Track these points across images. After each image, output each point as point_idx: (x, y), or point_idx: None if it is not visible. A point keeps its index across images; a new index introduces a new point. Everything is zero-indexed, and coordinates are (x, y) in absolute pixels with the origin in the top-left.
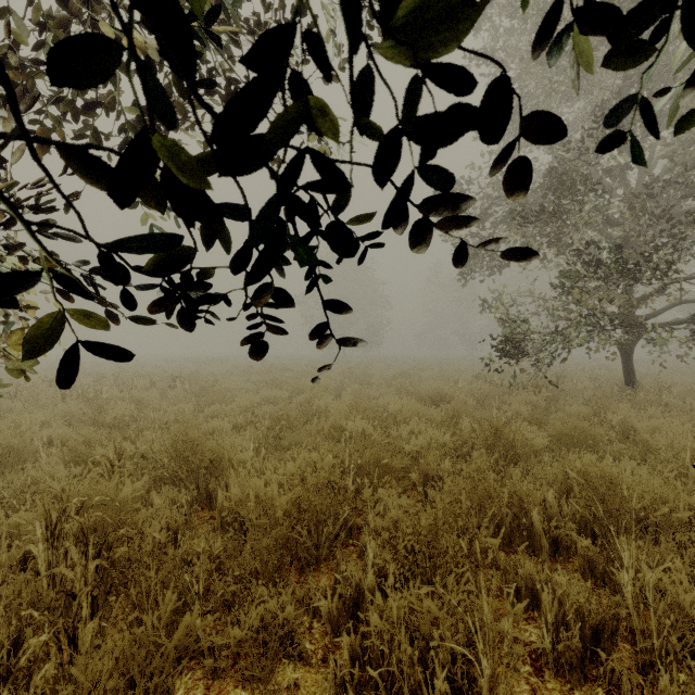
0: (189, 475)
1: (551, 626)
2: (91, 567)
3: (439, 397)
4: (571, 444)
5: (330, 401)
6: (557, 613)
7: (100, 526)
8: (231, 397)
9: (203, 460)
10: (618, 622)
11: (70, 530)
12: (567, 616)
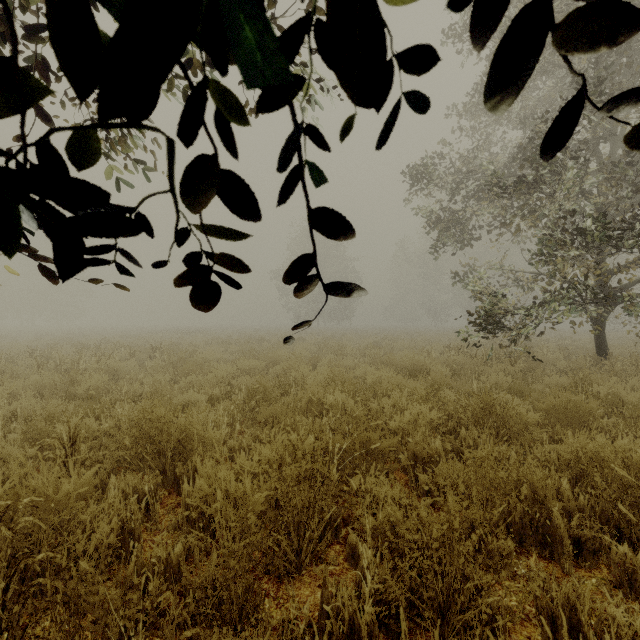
0: (155, 456)
1: None
2: None
3: (415, 368)
4: (564, 419)
5: (307, 372)
6: None
7: (35, 530)
8: (208, 368)
9: (170, 441)
10: None
11: None
12: None
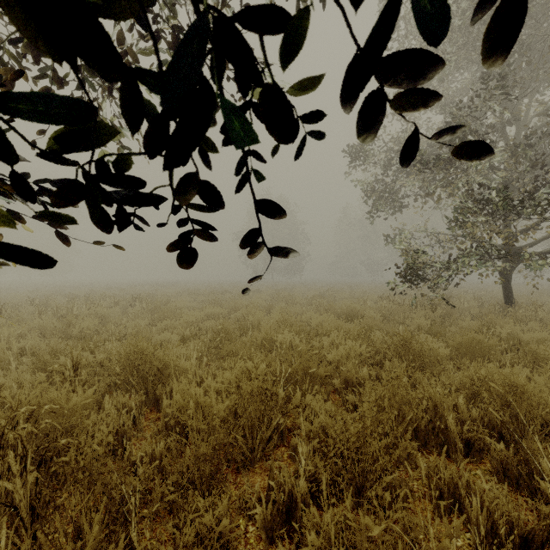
0: (139, 381)
1: (484, 538)
2: (29, 479)
3: (352, 314)
4: (469, 354)
5: (262, 317)
6: (486, 521)
7: (51, 431)
8: (180, 314)
9: (151, 369)
10: (549, 534)
11: (18, 437)
12: (496, 525)
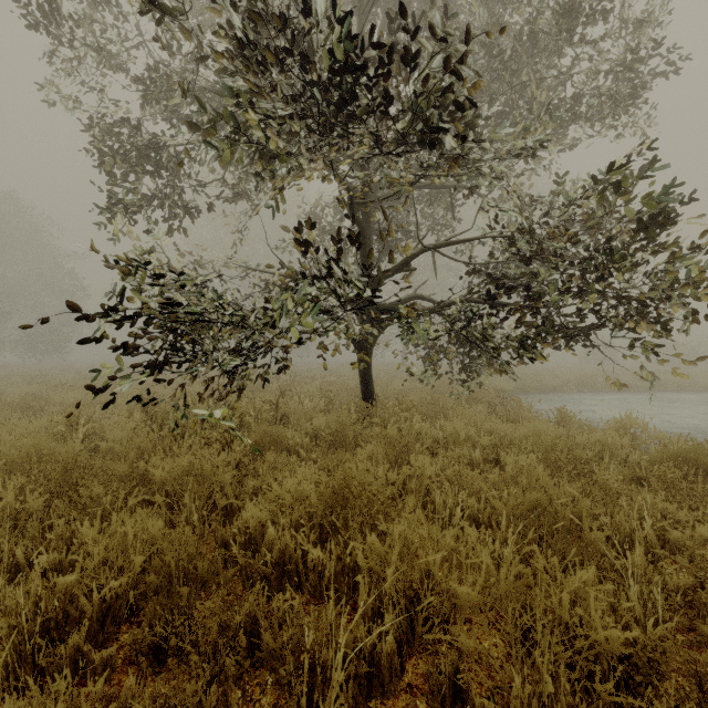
0: None
1: None
2: None
3: None
4: None
5: None
6: None
7: None
8: None
9: None
10: None
11: None
12: None
